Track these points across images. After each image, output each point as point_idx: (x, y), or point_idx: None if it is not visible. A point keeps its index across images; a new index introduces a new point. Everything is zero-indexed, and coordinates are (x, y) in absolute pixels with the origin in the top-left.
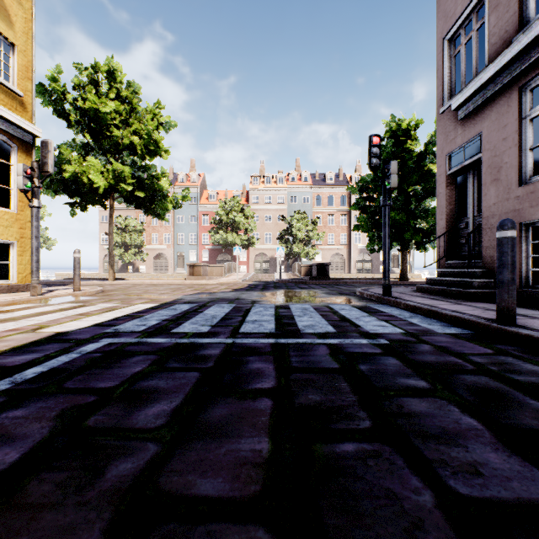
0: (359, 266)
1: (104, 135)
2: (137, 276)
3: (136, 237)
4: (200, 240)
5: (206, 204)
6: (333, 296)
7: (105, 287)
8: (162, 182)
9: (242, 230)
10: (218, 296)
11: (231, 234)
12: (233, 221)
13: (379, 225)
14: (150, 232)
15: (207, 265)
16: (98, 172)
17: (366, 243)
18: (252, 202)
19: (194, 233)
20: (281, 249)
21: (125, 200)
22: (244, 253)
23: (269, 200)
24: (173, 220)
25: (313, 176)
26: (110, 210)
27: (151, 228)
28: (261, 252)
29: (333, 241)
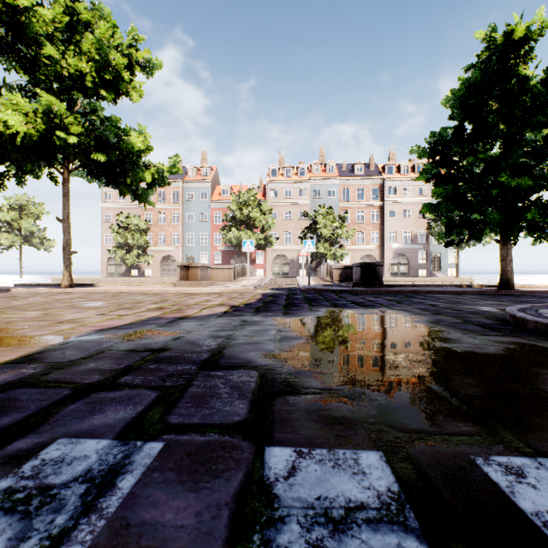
0: (393, 269)
1: (41, 63)
2: (140, 281)
3: (139, 236)
4: (212, 240)
5: (218, 200)
6: (492, 339)
7: (19, 300)
8: (133, 139)
9: (258, 229)
10: (173, 335)
11: (245, 232)
12: (248, 218)
13: (467, 201)
14: (157, 232)
15: (208, 266)
16: (17, 112)
17: (402, 243)
18: (269, 197)
19: (206, 233)
20: (310, 243)
21: (89, 173)
22: (261, 256)
23: (288, 195)
24: (181, 218)
25: (339, 167)
26: (64, 186)
27: (158, 228)
28: (280, 253)
29: (361, 241)
